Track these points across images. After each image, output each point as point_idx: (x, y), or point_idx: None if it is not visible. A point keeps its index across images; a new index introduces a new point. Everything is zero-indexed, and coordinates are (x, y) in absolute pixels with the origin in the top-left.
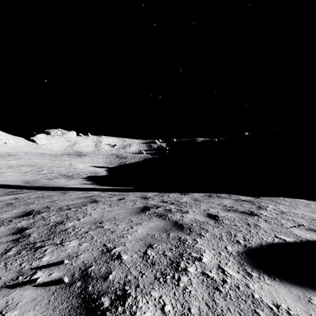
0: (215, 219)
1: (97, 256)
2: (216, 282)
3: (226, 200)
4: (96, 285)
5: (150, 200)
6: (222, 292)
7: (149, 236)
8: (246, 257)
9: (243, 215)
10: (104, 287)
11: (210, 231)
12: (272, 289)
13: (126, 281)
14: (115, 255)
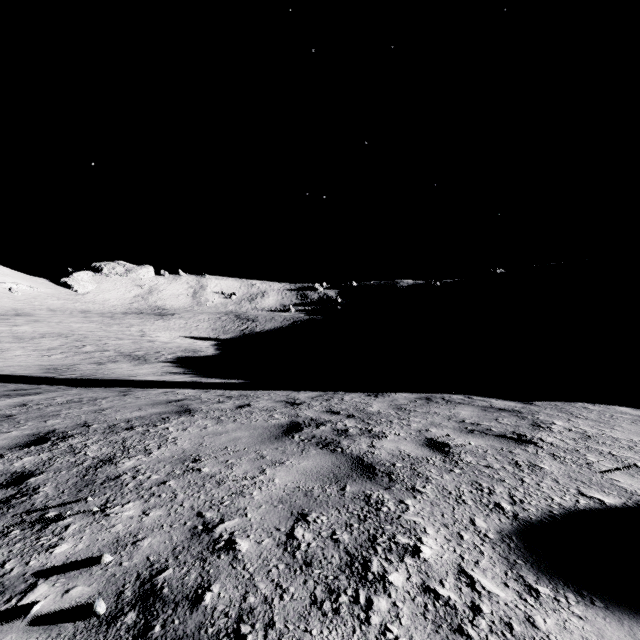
0: (444, 453)
1: (180, 543)
2: (457, 613)
3: (464, 408)
4: (171, 620)
5: (304, 409)
6: (473, 639)
7: (300, 493)
8: (520, 545)
9: (502, 442)
10: (192, 626)
11: (434, 480)
12: (591, 629)
13: (243, 609)
14: (221, 540)
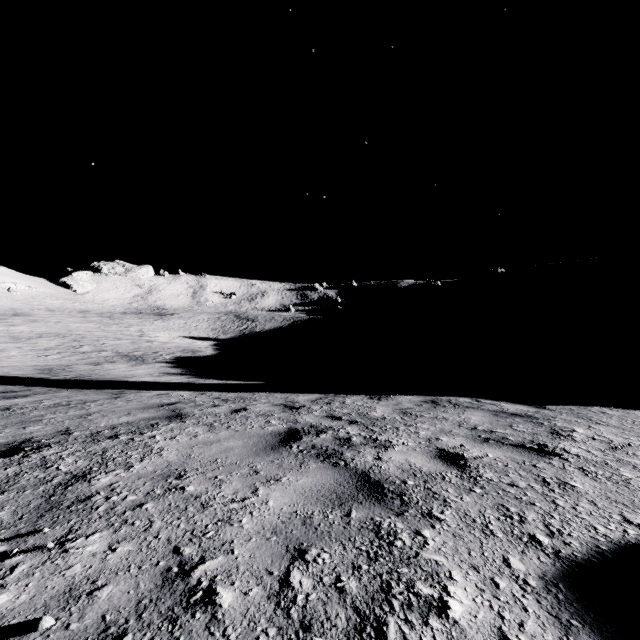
0: (459, 467)
1: (147, 593)
2: None
3: (474, 413)
4: None
5: (303, 414)
6: None
7: (297, 521)
8: (570, 597)
9: (523, 453)
10: None
11: (453, 503)
12: None
13: None
14: (199, 590)
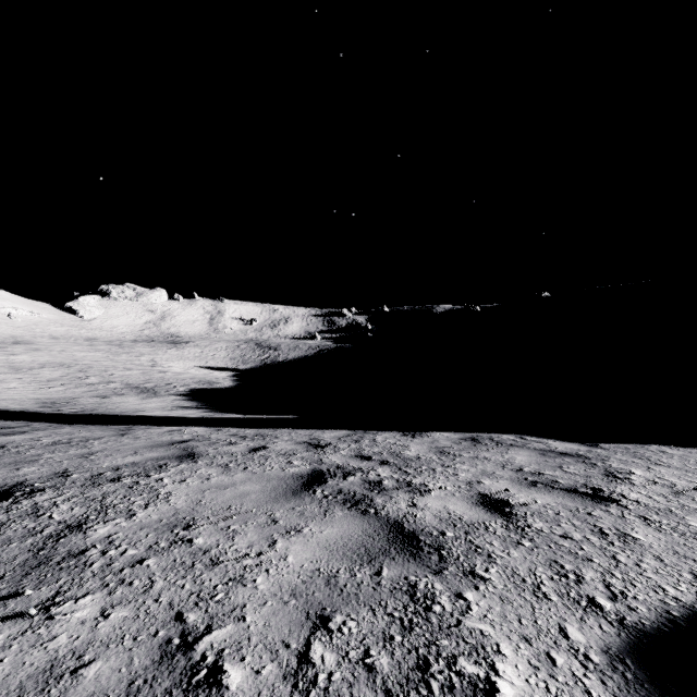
0: (505, 516)
1: (141, 671)
2: None
3: (519, 452)
4: None
5: (329, 453)
6: None
7: (320, 580)
8: (640, 676)
9: (575, 499)
10: None
11: (498, 559)
12: None
13: None
14: (203, 667)
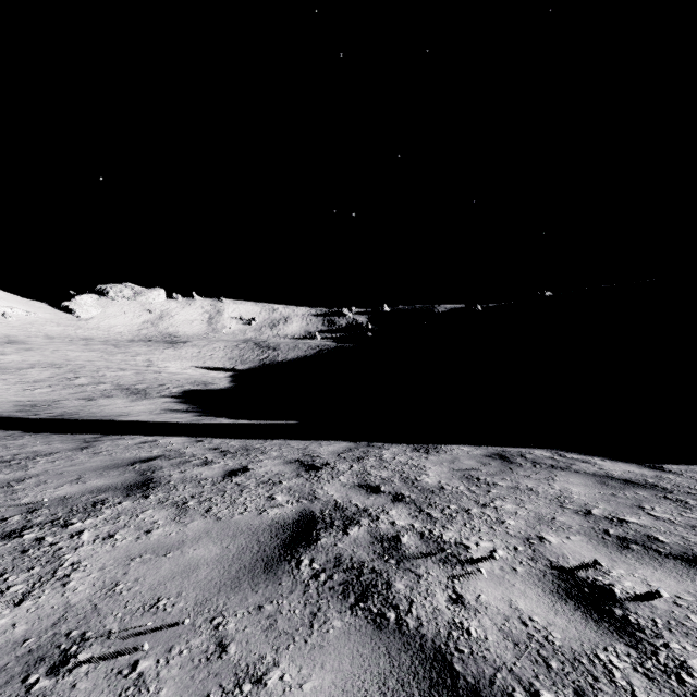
0: (623, 631)
1: None
2: None
3: (569, 478)
4: None
5: (325, 480)
6: None
7: None
8: None
9: None
10: None
11: None
12: None
13: None
14: None
